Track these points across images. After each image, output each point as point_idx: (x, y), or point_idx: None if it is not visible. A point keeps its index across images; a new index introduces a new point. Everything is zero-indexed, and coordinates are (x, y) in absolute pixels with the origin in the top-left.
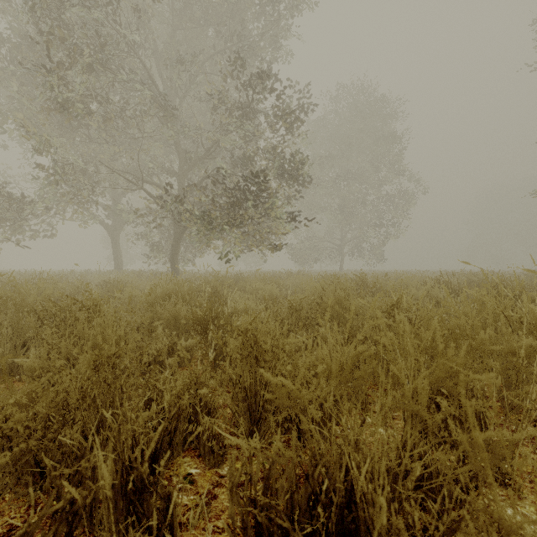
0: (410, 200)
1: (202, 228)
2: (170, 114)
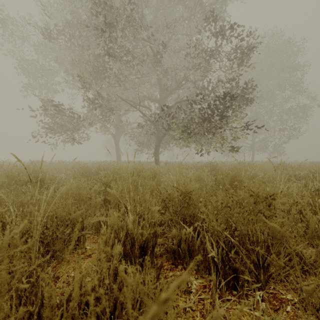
0: (307, 111)
1: (185, 133)
2: (160, 61)
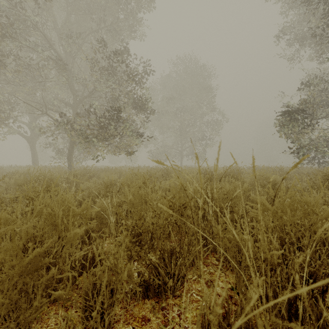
0: (219, 125)
1: (83, 139)
2: (64, 68)
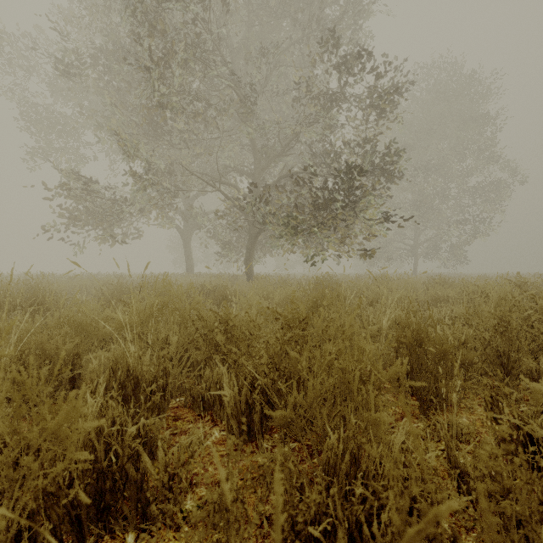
0: (503, 192)
1: (288, 228)
2: (251, 111)
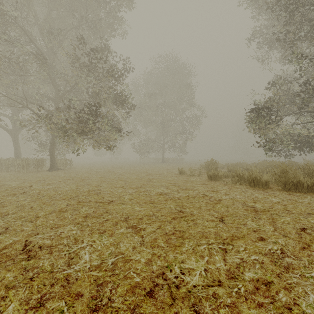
0: (199, 120)
1: (63, 133)
2: (45, 63)
